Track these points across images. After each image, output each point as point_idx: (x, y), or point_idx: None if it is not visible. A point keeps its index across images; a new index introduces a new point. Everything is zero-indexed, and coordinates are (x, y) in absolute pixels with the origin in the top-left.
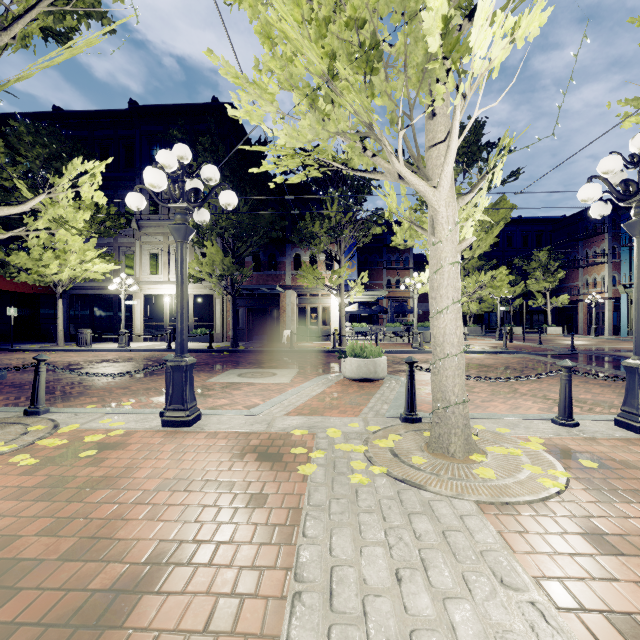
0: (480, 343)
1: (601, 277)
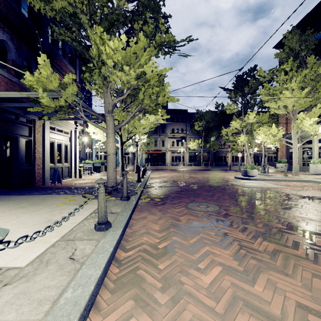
0: None
1: (82, 141)
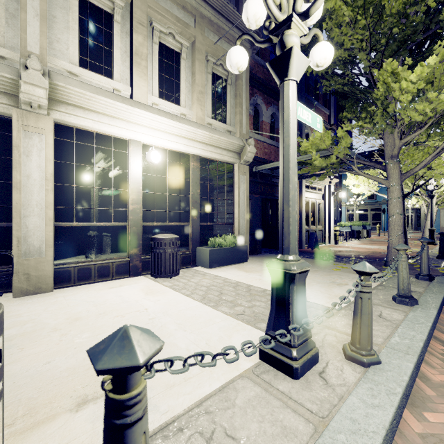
0: (376, 237)
1: None
